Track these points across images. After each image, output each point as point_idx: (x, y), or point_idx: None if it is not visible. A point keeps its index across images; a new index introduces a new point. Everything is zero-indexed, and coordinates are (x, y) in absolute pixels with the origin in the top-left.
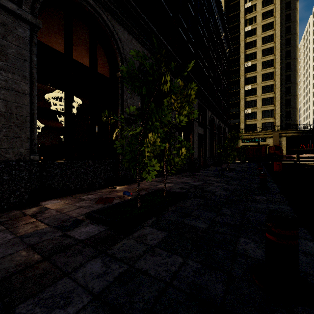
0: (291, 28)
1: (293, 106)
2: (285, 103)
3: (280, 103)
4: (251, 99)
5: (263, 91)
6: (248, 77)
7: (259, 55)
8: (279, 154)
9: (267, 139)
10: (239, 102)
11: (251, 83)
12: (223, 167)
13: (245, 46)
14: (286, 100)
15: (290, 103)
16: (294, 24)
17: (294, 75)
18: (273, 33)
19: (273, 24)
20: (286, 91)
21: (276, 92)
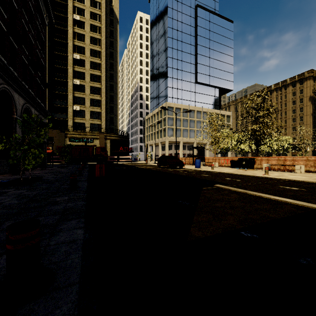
0: (114, 44)
1: (115, 113)
2: (110, 109)
3: (106, 108)
4: (80, 95)
5: (91, 91)
6: (76, 71)
7: (87, 53)
8: (104, 155)
9: (94, 140)
10: (67, 95)
11: (80, 78)
12: (26, 175)
13: (73, 34)
14: (110, 106)
15: (113, 110)
16: (116, 42)
17: (116, 87)
18: (100, 38)
19: (100, 30)
20: (110, 98)
21: (103, 96)
